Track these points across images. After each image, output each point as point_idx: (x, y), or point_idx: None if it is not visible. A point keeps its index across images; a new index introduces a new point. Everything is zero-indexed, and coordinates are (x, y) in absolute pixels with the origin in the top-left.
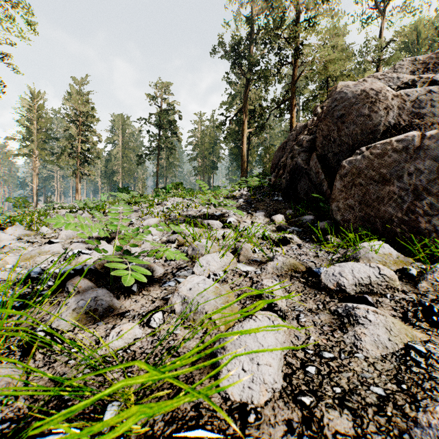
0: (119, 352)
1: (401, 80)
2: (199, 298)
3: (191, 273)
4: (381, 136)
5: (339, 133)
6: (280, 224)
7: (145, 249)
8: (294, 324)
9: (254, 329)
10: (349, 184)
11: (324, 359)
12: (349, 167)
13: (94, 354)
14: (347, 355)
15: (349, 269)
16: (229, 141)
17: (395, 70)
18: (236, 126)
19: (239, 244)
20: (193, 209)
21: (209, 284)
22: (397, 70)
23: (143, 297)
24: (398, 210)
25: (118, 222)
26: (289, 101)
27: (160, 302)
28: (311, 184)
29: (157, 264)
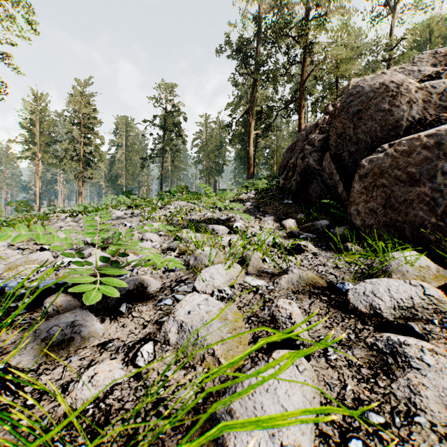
0: (89, 407)
1: (422, 73)
2: (199, 324)
3: (191, 288)
4: (403, 132)
5: (356, 130)
6: (292, 230)
7: (142, 257)
8: (322, 364)
9: (282, 417)
10: (370, 186)
11: (371, 425)
12: (370, 167)
13: (55, 411)
14: (404, 419)
15: (384, 287)
16: (235, 143)
17: (414, 64)
18: (243, 128)
19: (246, 252)
20: (197, 213)
21: (212, 305)
22: (416, 64)
23: (133, 320)
24: (431, 214)
25: (117, 227)
26: (297, 102)
27: (153, 327)
28: (324, 186)
29: (154, 276)
